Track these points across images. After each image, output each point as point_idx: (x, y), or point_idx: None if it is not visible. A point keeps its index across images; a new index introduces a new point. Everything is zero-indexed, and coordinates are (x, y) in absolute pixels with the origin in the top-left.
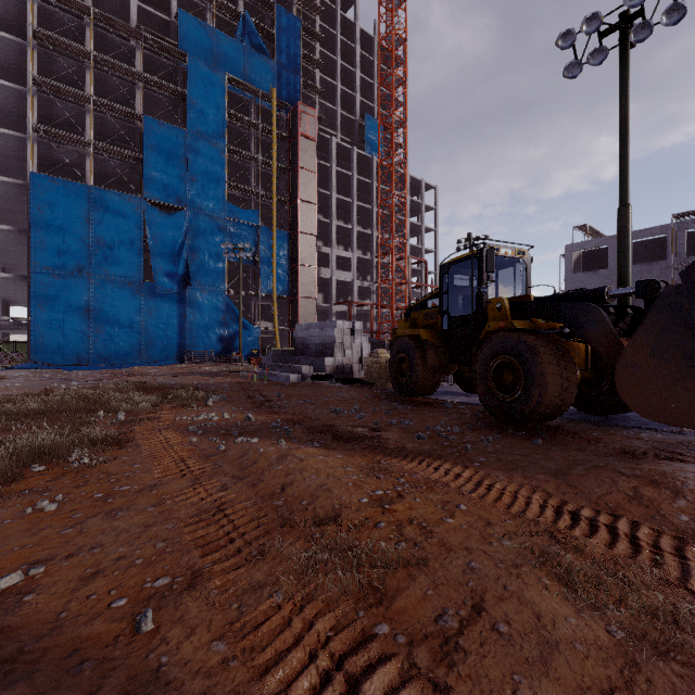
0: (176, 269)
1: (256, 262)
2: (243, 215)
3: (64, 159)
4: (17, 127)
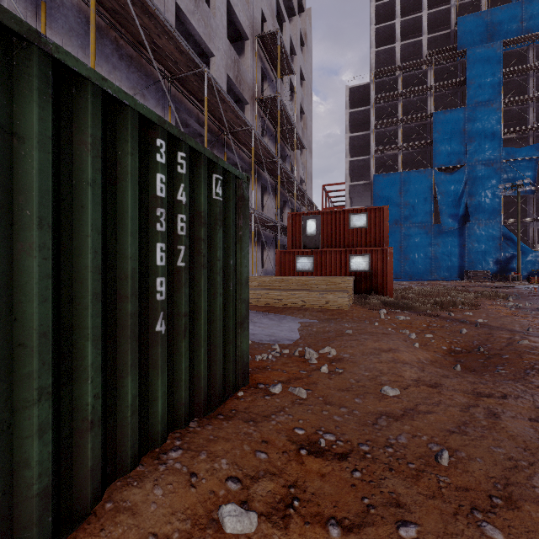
0: (457, 212)
1: (535, 190)
2: (520, 153)
3: (386, 160)
4: (363, 152)
